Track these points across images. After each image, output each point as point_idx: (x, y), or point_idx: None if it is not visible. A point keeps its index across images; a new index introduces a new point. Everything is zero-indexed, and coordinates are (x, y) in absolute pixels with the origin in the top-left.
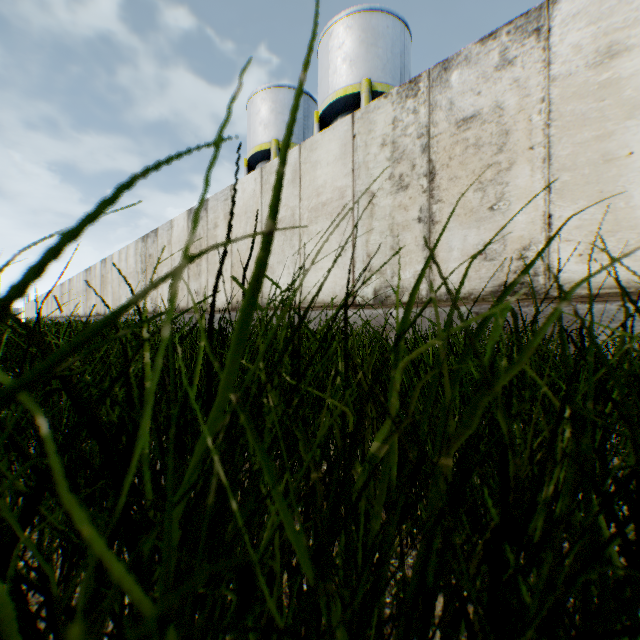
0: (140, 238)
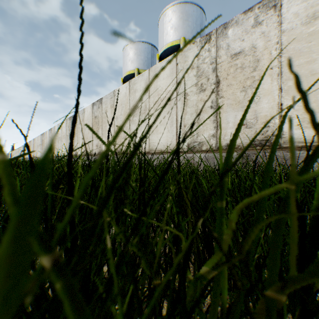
0: (68, 118)
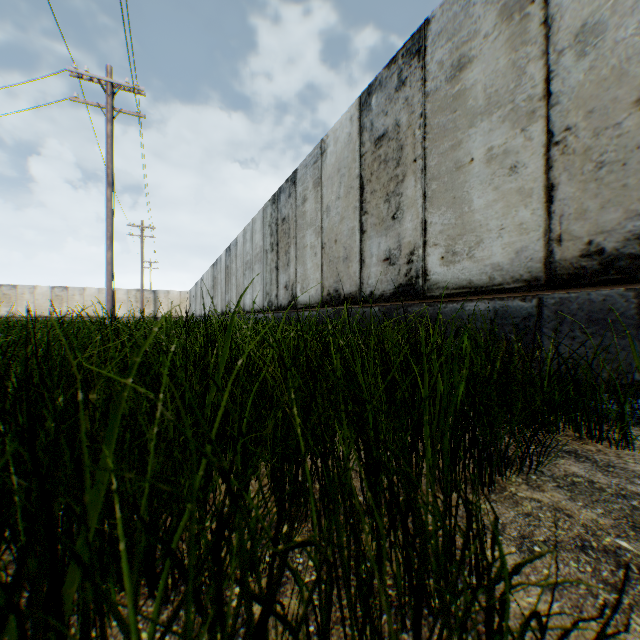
0: None
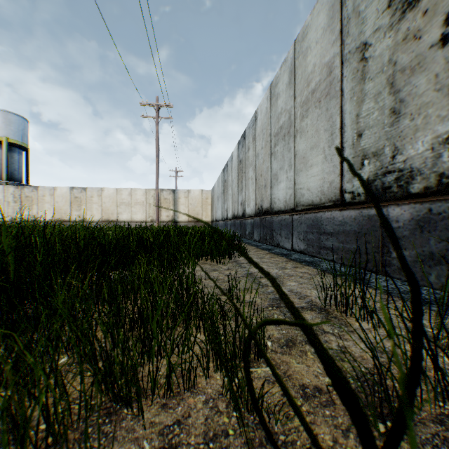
0: None
